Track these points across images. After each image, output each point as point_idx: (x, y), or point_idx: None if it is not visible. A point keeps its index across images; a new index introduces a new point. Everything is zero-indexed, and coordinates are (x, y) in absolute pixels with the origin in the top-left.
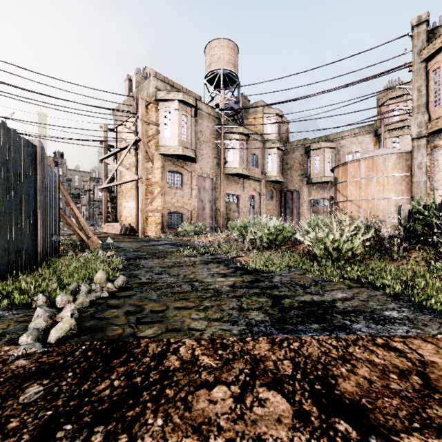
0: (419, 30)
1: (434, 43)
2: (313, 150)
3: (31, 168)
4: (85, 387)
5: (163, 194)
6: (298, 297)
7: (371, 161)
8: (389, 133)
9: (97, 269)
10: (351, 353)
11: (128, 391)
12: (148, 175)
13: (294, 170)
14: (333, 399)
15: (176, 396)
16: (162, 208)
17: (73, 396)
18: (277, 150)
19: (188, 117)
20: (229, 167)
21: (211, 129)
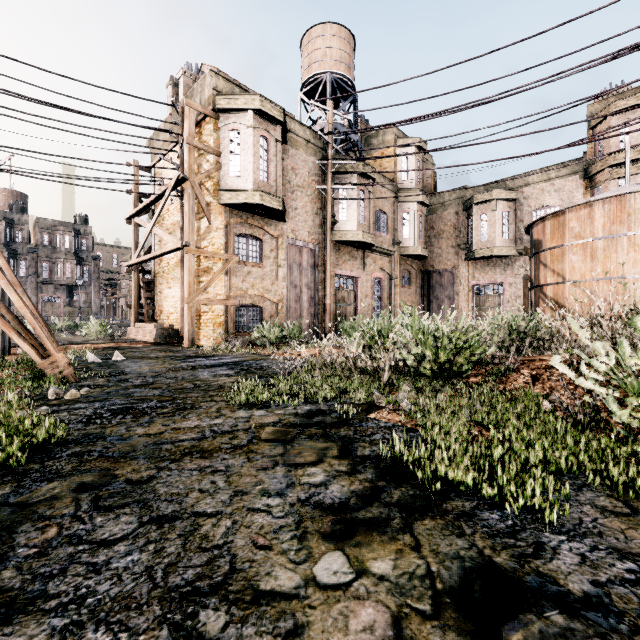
0: None
1: None
2: (477, 204)
3: None
4: None
5: (227, 273)
6: None
7: (617, 205)
8: (612, 172)
9: None
10: None
11: None
12: (201, 240)
13: (445, 239)
14: None
15: None
16: (226, 297)
17: None
18: (419, 205)
19: (270, 140)
20: (341, 230)
21: (311, 166)
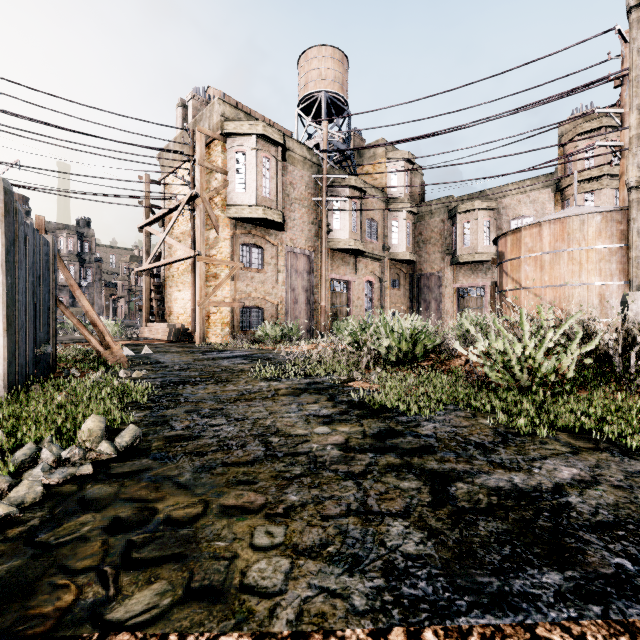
0: None
1: None
2: (461, 213)
3: None
4: None
5: (233, 279)
6: (480, 477)
7: (559, 226)
8: (579, 186)
9: (89, 411)
10: None
11: None
12: (210, 249)
13: (432, 244)
14: None
15: None
16: (232, 300)
17: None
18: (407, 213)
19: (271, 160)
20: (335, 238)
21: (307, 181)
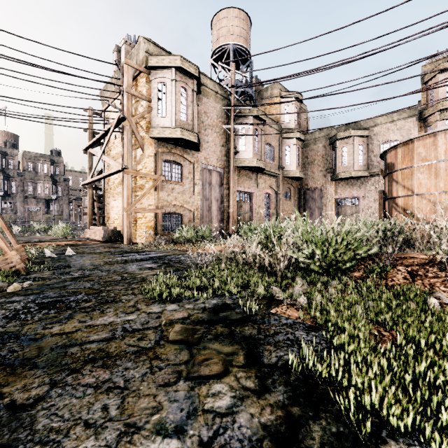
0: None
1: None
2: (339, 139)
3: None
4: None
5: (156, 189)
6: None
7: None
8: (441, 114)
9: None
10: None
11: None
12: (137, 165)
13: (316, 165)
14: None
15: None
16: (155, 207)
17: None
18: (297, 140)
19: (188, 90)
20: (240, 158)
21: (219, 111)
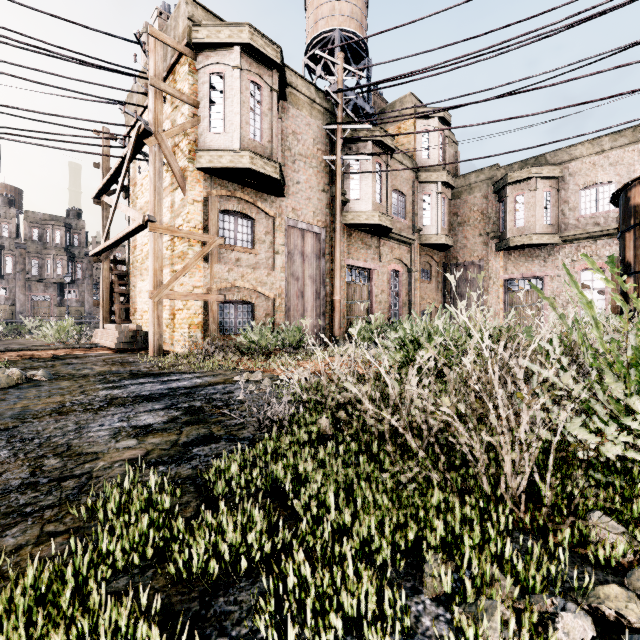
0: None
1: None
2: (512, 184)
3: None
4: None
5: (208, 260)
6: None
7: None
8: None
9: None
10: None
11: None
12: (175, 218)
13: (471, 227)
14: None
15: None
16: (206, 291)
17: None
18: (442, 186)
19: (264, 89)
20: (353, 211)
21: (316, 132)
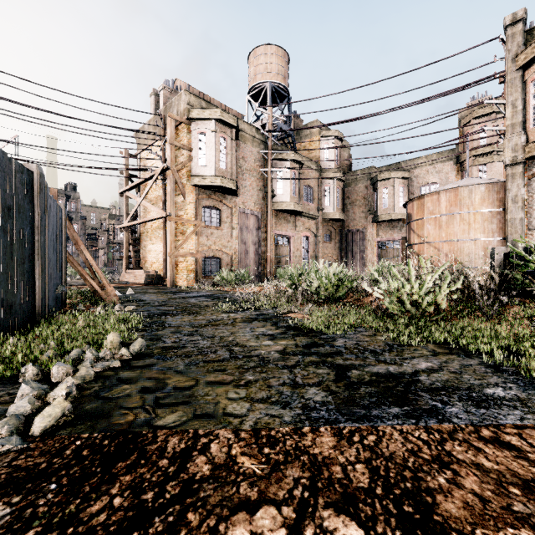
0: (514, 31)
1: (532, 46)
2: (380, 180)
3: (26, 200)
4: (72, 509)
5: (197, 234)
6: (368, 367)
7: (453, 194)
8: (474, 160)
9: (108, 330)
10: (449, 452)
11: (132, 515)
12: (178, 211)
13: (357, 206)
14: (432, 530)
15: (202, 524)
16: (196, 251)
17: (52, 524)
18: (337, 181)
19: (227, 139)
20: (278, 202)
21: (256, 155)
